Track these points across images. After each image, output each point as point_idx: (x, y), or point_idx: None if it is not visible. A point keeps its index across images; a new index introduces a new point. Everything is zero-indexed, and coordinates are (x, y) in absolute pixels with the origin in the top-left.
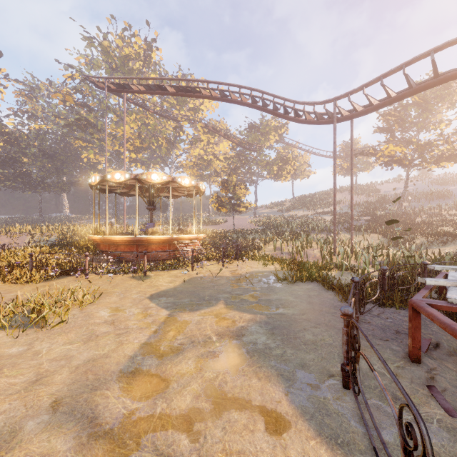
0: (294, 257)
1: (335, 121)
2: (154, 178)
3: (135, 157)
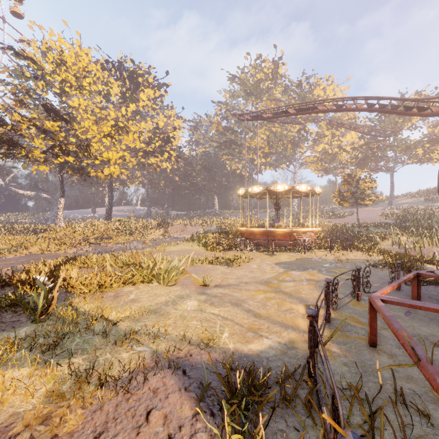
0: (408, 252)
1: None
2: (279, 188)
3: (264, 161)
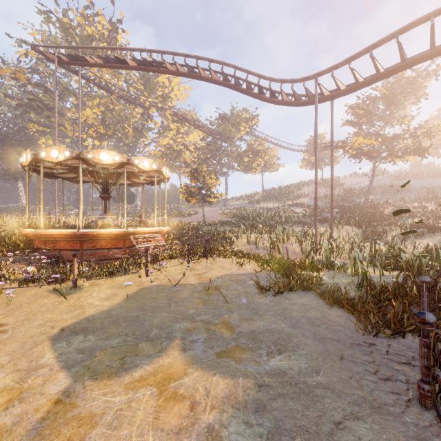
0: (272, 253)
1: (316, 99)
2: (103, 158)
3: (99, 144)
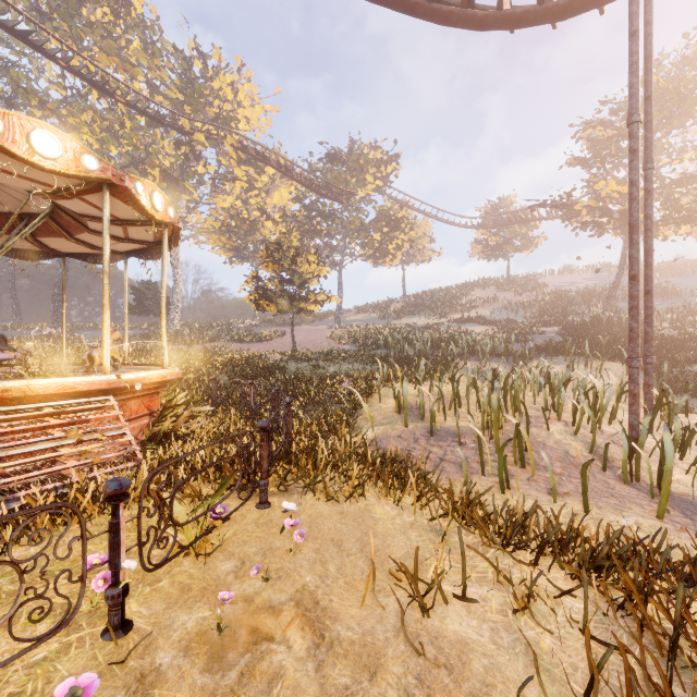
0: (504, 469)
1: None
2: None
3: None
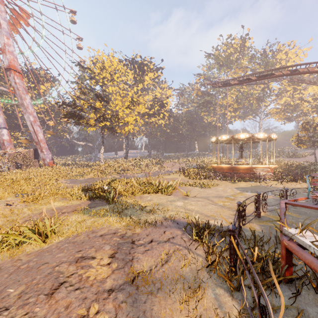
0: None
1: None
2: (241, 136)
3: (234, 115)
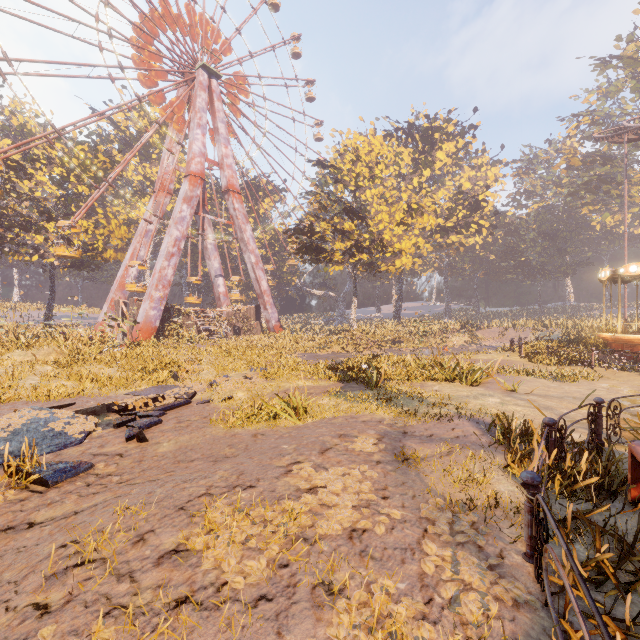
0: None
1: None
2: None
3: None
